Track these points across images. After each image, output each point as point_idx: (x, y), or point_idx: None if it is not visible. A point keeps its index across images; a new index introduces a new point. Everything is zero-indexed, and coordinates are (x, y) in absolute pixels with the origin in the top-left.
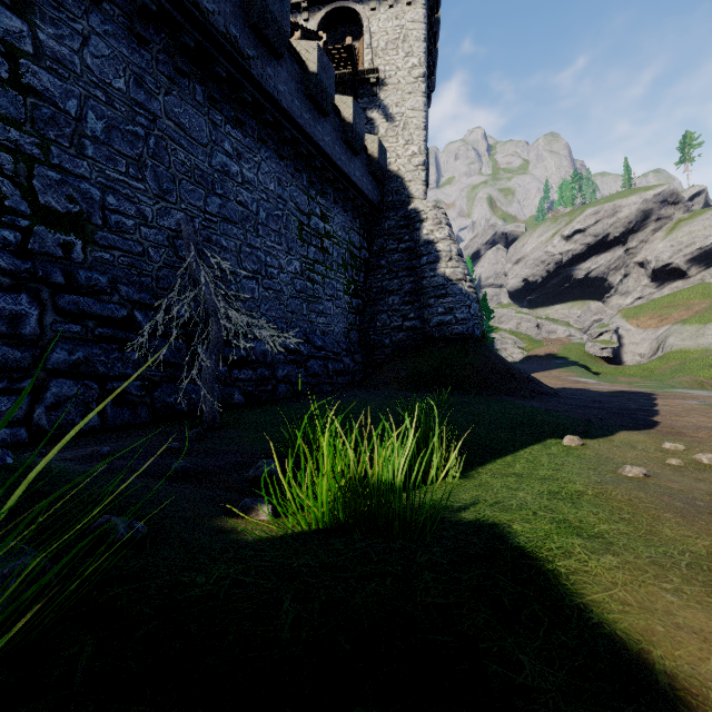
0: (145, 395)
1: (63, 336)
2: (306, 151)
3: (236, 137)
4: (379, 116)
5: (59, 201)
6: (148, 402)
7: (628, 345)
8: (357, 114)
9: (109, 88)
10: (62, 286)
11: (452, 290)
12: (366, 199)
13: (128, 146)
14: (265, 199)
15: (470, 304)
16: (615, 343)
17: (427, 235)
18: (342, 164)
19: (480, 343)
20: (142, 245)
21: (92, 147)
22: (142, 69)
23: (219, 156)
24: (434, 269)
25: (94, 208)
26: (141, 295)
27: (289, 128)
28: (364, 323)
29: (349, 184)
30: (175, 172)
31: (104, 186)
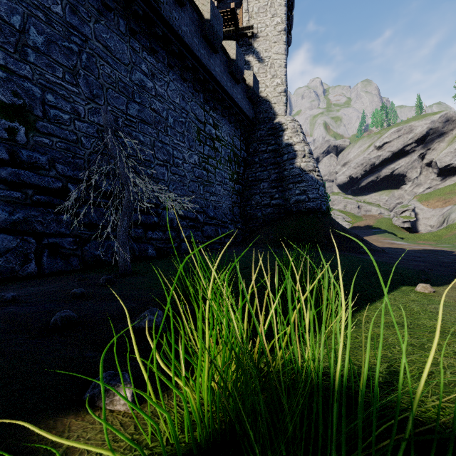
0: (76, 249)
1: (5, 200)
2: (202, 77)
3: (150, 61)
4: (254, 59)
5: (5, 95)
6: (79, 254)
7: (421, 219)
8: (239, 53)
9: (48, 11)
10: (6, 161)
11: (305, 178)
12: (245, 115)
13: (64, 58)
14: (172, 109)
15: (318, 187)
16: (413, 218)
17: (287, 140)
18: (228, 88)
19: (326, 215)
20: (76, 134)
21: (34, 55)
22: (76, 1)
23: (138, 74)
24: (292, 163)
25: (35, 103)
26: (75, 172)
27: (190, 58)
28: (243, 201)
29: (233, 103)
30: (103, 82)
31: (44, 86)
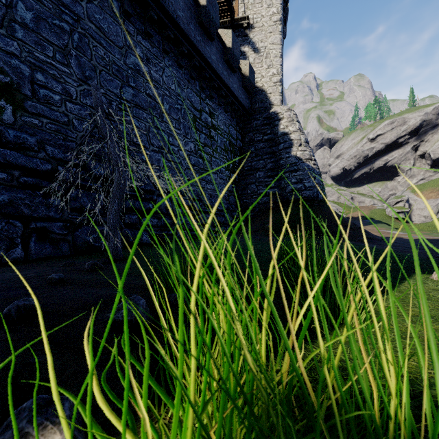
0: (67, 234)
1: None
2: (198, 65)
3: (145, 46)
4: (249, 49)
5: None
6: (69, 239)
7: (415, 210)
8: (234, 42)
9: None
10: None
11: (301, 166)
12: (240, 105)
13: (55, 36)
14: (168, 95)
15: (314, 176)
16: (407, 208)
17: (283, 129)
18: (224, 77)
19: (322, 203)
20: (68, 116)
21: (22, 31)
22: None
23: (132, 57)
24: (288, 152)
25: (23, 81)
26: (66, 155)
27: (186, 44)
28: (239, 191)
29: (229, 92)
30: (96, 64)
31: (32, 65)
